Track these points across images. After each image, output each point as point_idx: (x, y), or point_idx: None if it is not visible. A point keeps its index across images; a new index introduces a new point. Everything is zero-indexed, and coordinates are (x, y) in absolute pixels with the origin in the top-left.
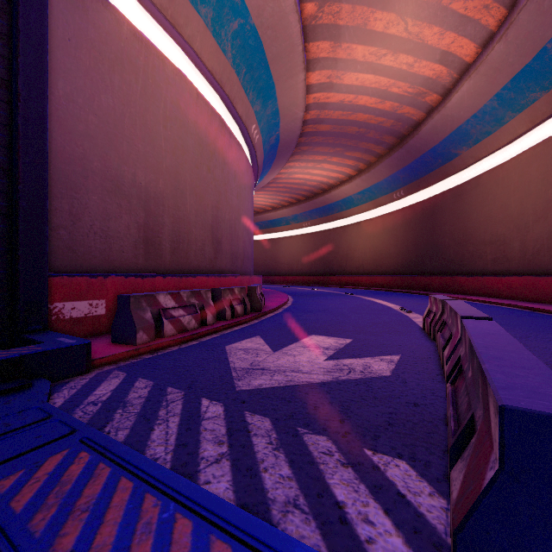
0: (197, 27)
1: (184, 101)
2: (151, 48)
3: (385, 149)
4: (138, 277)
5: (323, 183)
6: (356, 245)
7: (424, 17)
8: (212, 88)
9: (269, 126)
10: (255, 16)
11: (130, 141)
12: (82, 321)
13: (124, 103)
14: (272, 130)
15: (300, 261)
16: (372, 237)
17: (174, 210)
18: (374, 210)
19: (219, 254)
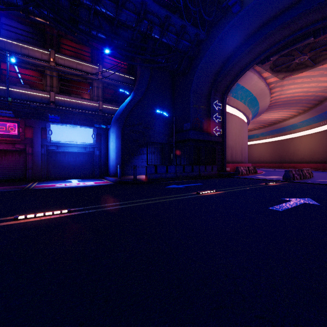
0: (240, 104)
1: (236, 122)
2: (232, 115)
3: (313, 105)
4: (233, 164)
5: (278, 118)
6: (299, 147)
7: (318, 77)
8: (240, 112)
9: (255, 111)
10: (255, 94)
11: (229, 136)
12: (227, 171)
13: (228, 129)
14: (256, 111)
15: (265, 156)
16: (308, 144)
17: (235, 148)
18: (310, 129)
19: (242, 157)
